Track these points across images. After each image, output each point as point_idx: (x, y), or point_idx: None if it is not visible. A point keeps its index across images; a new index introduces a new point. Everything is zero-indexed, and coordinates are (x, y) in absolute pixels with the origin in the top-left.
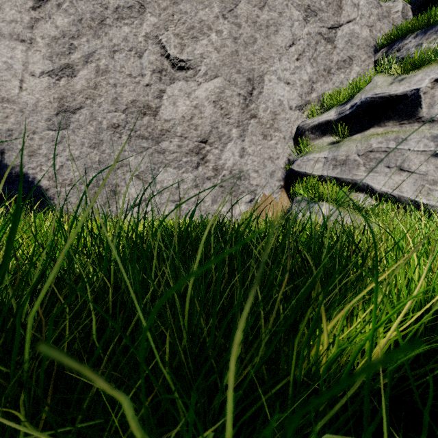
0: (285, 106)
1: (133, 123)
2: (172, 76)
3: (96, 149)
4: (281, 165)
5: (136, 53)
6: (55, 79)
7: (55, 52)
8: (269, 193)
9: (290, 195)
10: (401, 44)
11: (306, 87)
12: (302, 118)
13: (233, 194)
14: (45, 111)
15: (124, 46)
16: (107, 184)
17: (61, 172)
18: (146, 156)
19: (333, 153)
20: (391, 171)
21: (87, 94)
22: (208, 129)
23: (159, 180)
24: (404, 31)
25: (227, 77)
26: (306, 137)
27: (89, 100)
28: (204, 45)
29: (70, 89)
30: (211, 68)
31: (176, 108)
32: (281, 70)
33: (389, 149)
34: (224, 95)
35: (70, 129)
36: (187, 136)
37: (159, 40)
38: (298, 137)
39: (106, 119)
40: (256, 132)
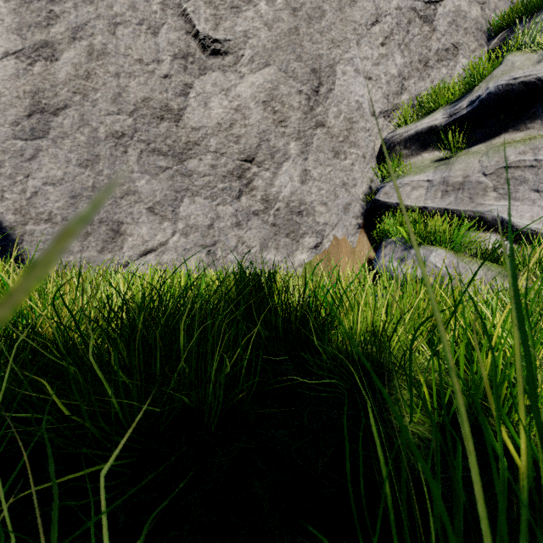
0: (364, 111)
1: (144, 131)
2: (202, 65)
3: (88, 169)
4: (359, 195)
5: (149, 28)
6: (26, 64)
7: (26, 22)
8: (343, 235)
9: (372, 238)
10: (529, 23)
11: (395, 84)
12: (389, 129)
13: (291, 236)
14: (10, 110)
15: (130, 16)
16: (106, 220)
17: (34, 202)
18: (163, 180)
19: (442, 174)
20: (542, 197)
21: (75, 86)
22: (255, 141)
23: (182, 215)
24: (535, 5)
25: (283, 66)
26: (396, 154)
27: (78, 95)
28: (250, 18)
29: (50, 80)
30: (260, 52)
31: (209, 111)
32: (360, 59)
33: (538, 163)
34: (278, 92)
35: (49, 138)
36: (224, 152)
37: (183, 9)
38: (383, 155)
39: (104, 124)
40: (325, 147)
